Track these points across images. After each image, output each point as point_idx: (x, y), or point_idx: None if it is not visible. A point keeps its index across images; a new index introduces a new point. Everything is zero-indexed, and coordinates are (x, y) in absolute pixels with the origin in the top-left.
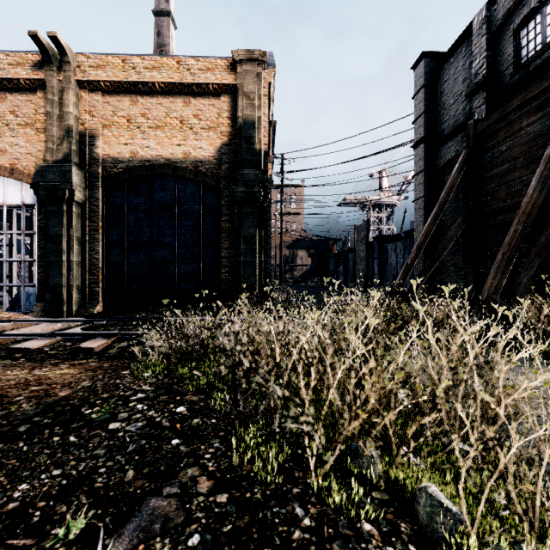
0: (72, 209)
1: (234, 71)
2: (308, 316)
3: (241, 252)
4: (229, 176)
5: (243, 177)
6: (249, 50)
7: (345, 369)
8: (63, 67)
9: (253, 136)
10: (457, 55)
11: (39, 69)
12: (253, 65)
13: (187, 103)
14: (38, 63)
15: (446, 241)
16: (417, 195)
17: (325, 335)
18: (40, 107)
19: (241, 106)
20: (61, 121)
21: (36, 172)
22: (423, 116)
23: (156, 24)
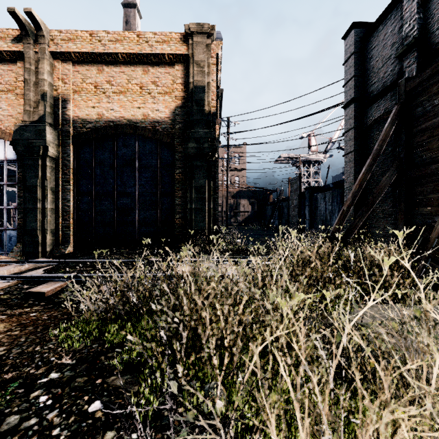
0: (46, 163)
1: (186, 43)
2: (280, 301)
3: (193, 200)
4: (182, 134)
5: (194, 135)
6: (199, 23)
7: (332, 374)
8: (38, 40)
9: (203, 99)
10: (386, 22)
11: (18, 42)
12: (203, 37)
13: (146, 71)
14: (17, 37)
15: (379, 189)
16: (347, 150)
17: (316, 343)
18: (20, 76)
19: (193, 73)
20: (37, 87)
21: (15, 131)
22: (353, 79)
23: (125, 14)
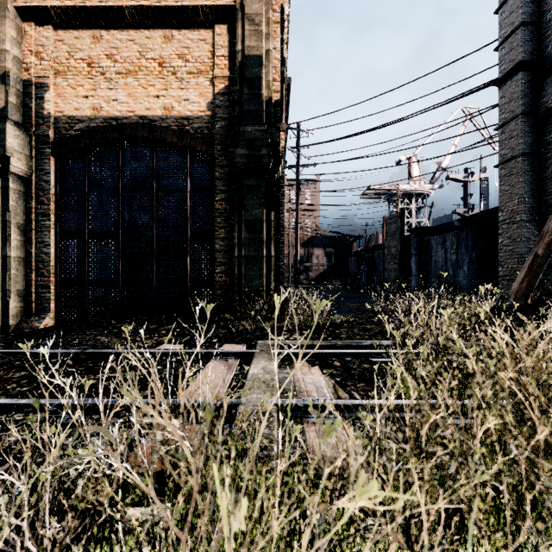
0: (8, 184)
1: None
2: None
3: (242, 243)
4: (225, 138)
5: (245, 135)
6: None
7: None
8: None
9: (260, 76)
10: None
11: None
12: None
13: (169, 38)
14: None
15: None
16: (505, 155)
17: None
18: None
19: (243, 35)
20: None
21: None
22: (519, 30)
23: None
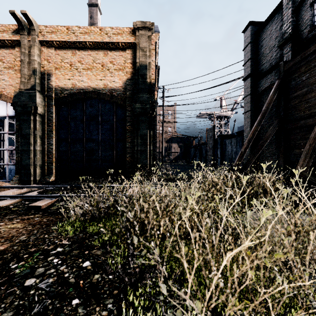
0: (36, 118)
1: (134, 35)
2: (188, 197)
3: (139, 144)
4: (131, 98)
5: (140, 99)
6: (143, 21)
7: (217, 238)
8: (30, 32)
9: (146, 74)
10: (272, 22)
11: (16, 34)
12: (146, 31)
13: (106, 54)
14: (16, 30)
15: (266, 137)
16: (246, 109)
17: (205, 215)
18: (17, 57)
19: (139, 55)
20: (30, 65)
21: (14, 96)
22: (249, 61)
23: (90, 11)
